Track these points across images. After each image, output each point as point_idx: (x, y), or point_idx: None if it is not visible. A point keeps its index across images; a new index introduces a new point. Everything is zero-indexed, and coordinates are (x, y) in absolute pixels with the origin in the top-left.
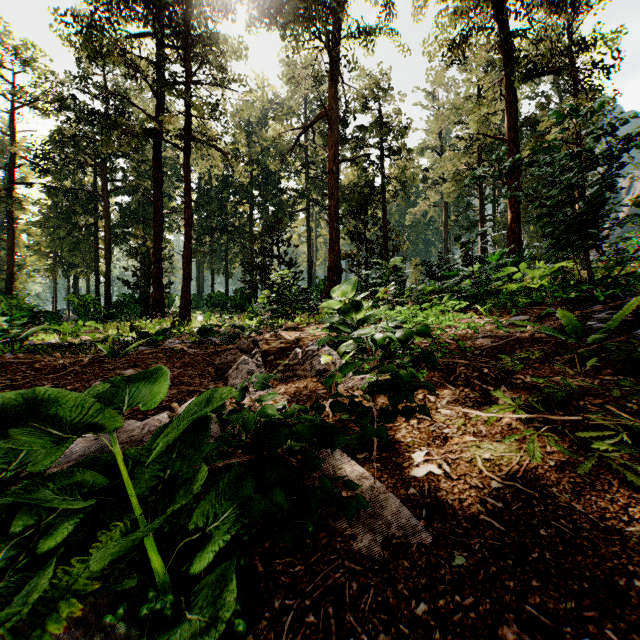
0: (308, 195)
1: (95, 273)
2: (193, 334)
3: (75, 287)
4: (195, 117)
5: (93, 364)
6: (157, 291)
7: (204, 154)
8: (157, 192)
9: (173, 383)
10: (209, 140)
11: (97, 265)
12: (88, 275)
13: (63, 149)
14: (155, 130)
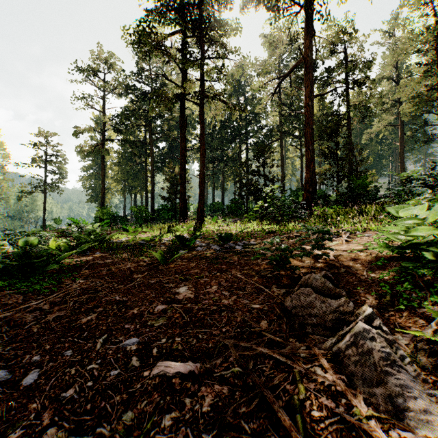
0: (281, 128)
1: (145, 192)
2: (213, 237)
3: (135, 200)
4: (207, 81)
5: (151, 271)
6: (182, 203)
7: (212, 106)
8: (182, 136)
9: (238, 325)
10: (217, 94)
11: (146, 187)
12: (141, 193)
13: (129, 117)
14: (182, 93)
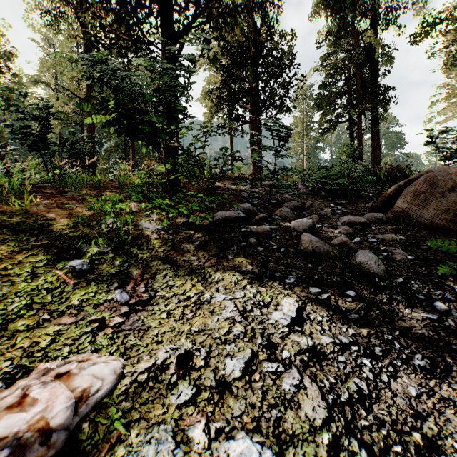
0: None
1: None
2: None
3: None
4: None
5: None
6: None
7: None
8: None
9: None
10: None
11: None
12: None
13: None
14: None
